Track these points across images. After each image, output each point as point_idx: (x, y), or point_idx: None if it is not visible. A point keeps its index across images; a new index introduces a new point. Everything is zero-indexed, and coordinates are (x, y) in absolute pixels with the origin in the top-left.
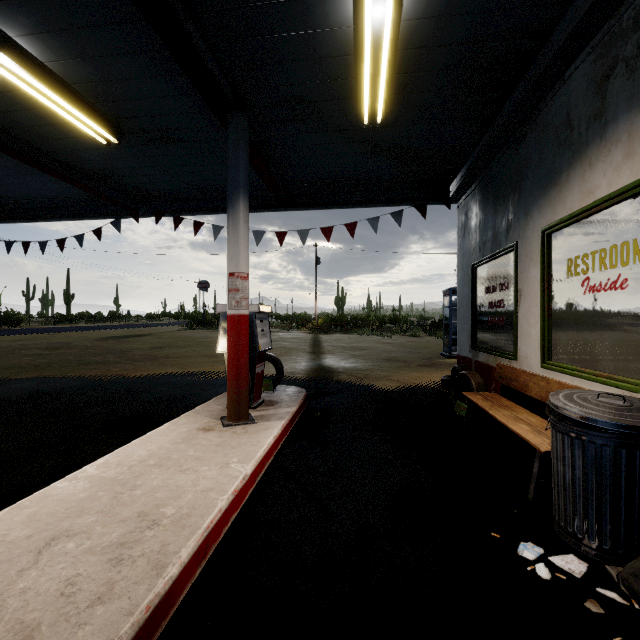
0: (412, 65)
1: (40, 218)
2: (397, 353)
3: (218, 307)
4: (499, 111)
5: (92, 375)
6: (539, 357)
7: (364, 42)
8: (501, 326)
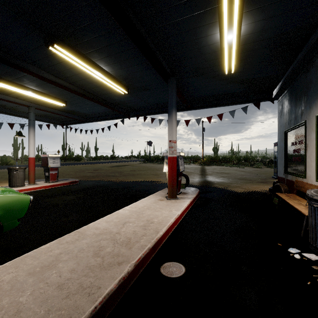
0: (247, 49)
1: (96, 120)
2: (246, 176)
3: (164, 153)
4: (295, 58)
5: (112, 180)
6: (315, 176)
7: (224, 47)
8: (299, 162)
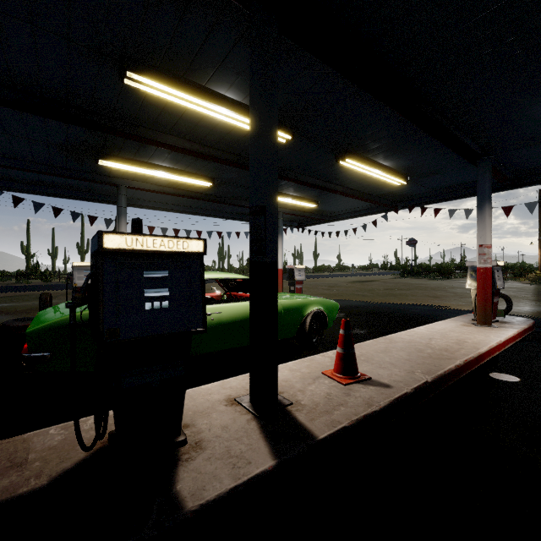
0: None
1: (344, 219)
2: None
3: (467, 263)
4: None
5: (366, 301)
6: None
7: None
8: None
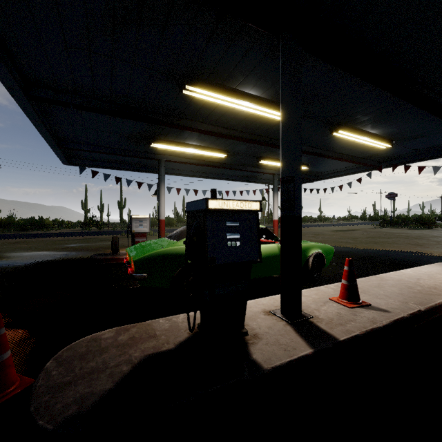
0: None
1: (330, 177)
2: None
3: None
4: None
5: (350, 247)
6: None
7: None
8: None
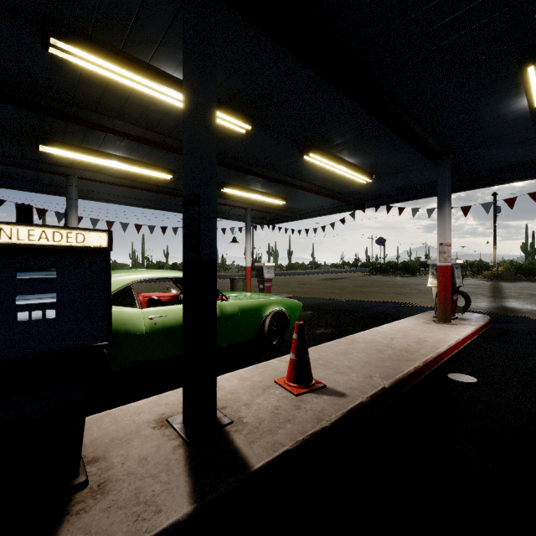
0: None
1: (313, 216)
2: None
3: (428, 261)
4: None
5: (335, 298)
6: None
7: None
8: None
